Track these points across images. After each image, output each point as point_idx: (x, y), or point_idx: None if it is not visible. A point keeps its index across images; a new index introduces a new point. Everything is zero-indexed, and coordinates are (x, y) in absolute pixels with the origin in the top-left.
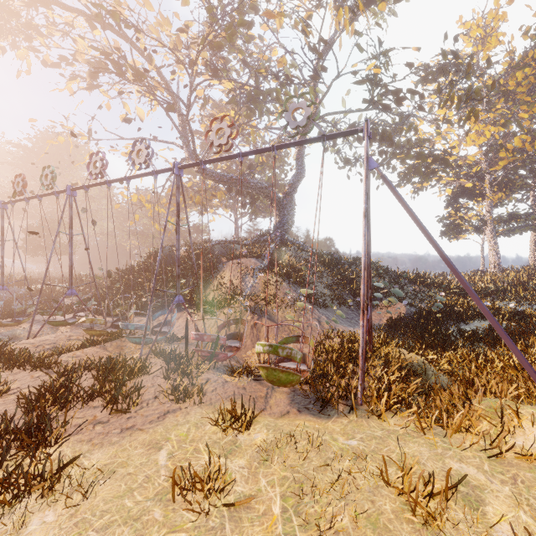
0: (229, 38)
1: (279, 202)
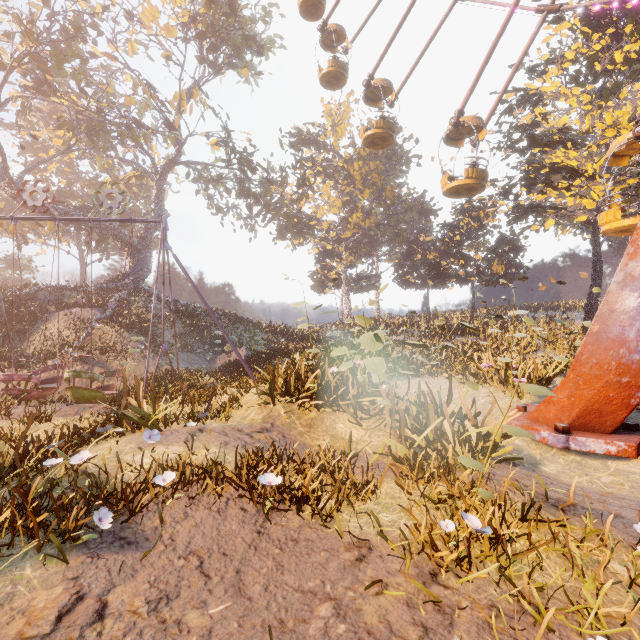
0: (58, 64)
1: (133, 246)
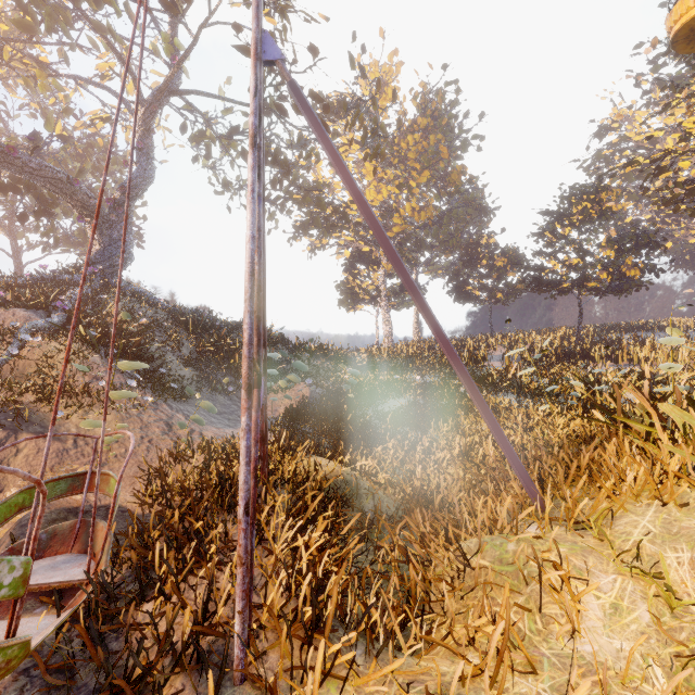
0: None
1: (100, 215)
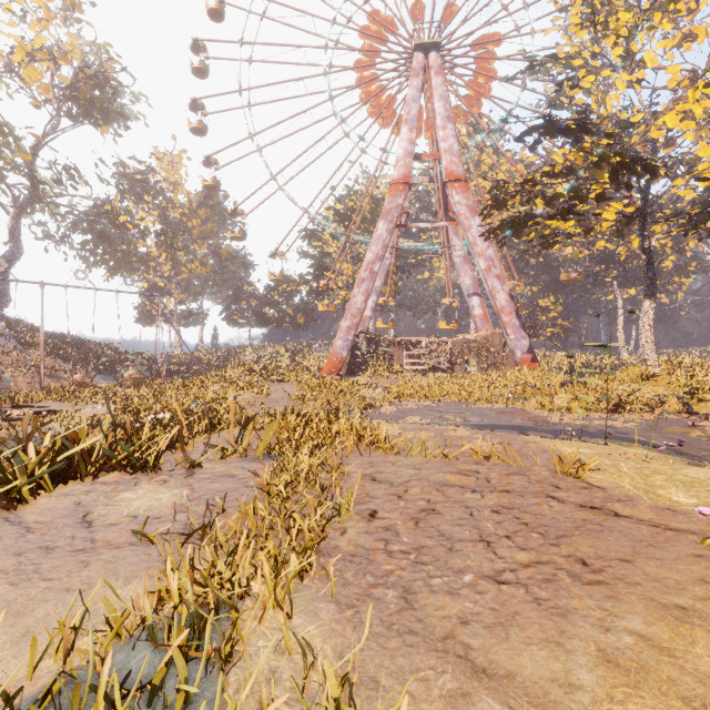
0: None
1: None
